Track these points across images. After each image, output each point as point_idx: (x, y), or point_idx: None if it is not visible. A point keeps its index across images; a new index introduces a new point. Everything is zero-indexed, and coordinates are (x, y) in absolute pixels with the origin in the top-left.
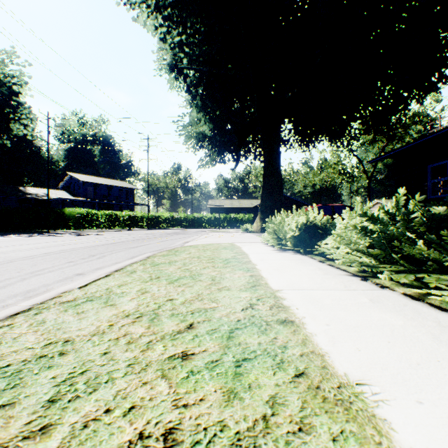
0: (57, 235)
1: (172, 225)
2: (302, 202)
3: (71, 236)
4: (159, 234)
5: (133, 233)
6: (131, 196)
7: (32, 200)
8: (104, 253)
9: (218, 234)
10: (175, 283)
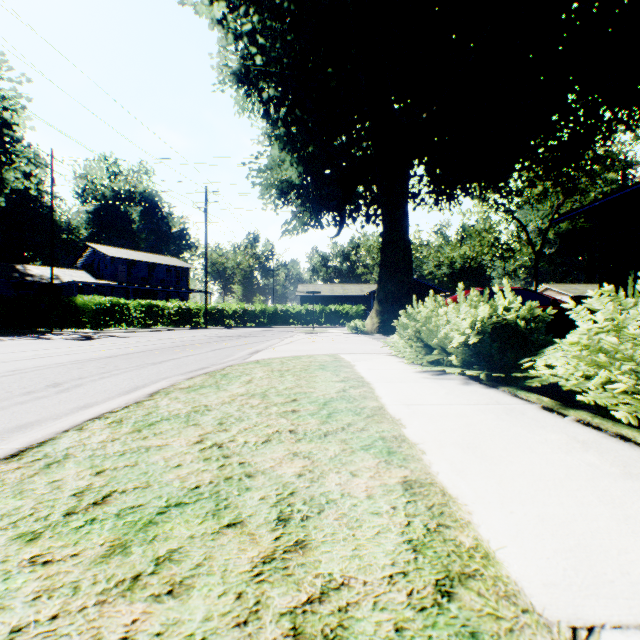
0: (53, 338)
1: (243, 321)
2: (437, 288)
3: (73, 341)
4: (218, 336)
5: (178, 334)
6: (183, 279)
7: (34, 285)
8: (86, 377)
9: (312, 336)
10: (133, 548)
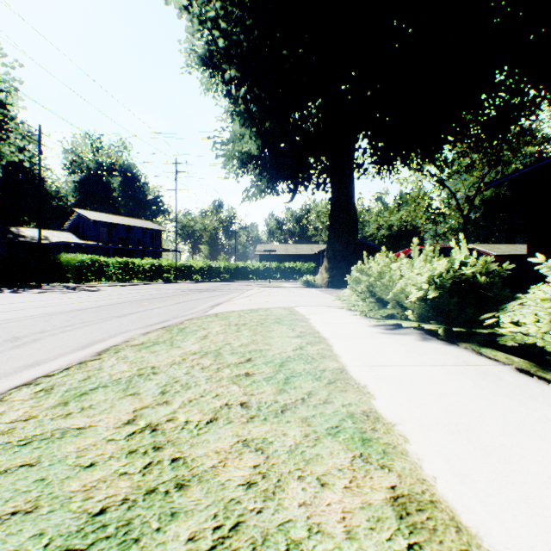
0: (37, 291)
1: (209, 276)
2: (377, 247)
3: (54, 294)
4: (185, 289)
5: (150, 288)
6: (157, 240)
7: (26, 244)
8: (48, 330)
9: (268, 289)
10: None
